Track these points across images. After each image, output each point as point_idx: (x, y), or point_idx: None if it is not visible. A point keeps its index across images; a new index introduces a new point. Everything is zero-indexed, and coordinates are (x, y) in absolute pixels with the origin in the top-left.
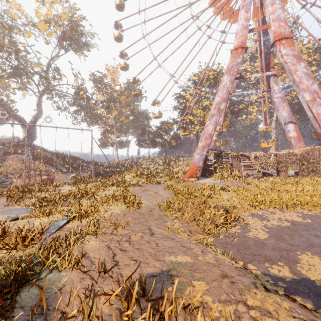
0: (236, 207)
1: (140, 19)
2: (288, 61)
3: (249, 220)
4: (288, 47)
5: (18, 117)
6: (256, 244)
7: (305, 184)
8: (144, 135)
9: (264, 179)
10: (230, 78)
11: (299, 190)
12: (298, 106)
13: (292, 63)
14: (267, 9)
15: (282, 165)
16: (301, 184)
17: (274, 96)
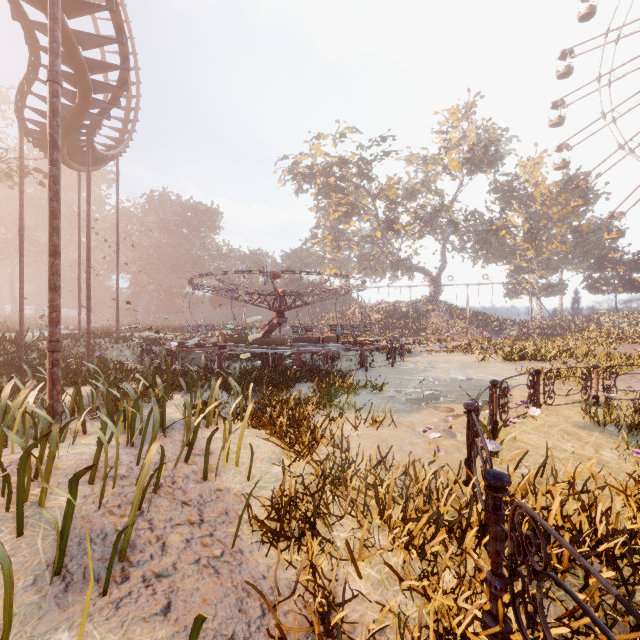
0: None
1: (601, 105)
2: None
3: None
4: None
5: (428, 272)
6: None
7: None
8: (602, 270)
9: None
10: None
11: None
12: None
13: None
14: None
15: None
16: None
17: None
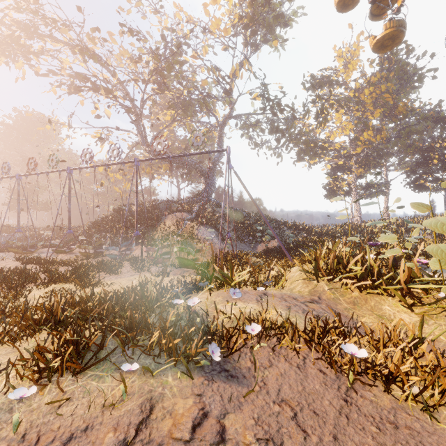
0: None
1: None
2: None
3: None
4: None
5: (194, 164)
6: None
7: None
8: (427, 162)
9: None
10: None
11: None
12: None
13: None
14: None
15: None
16: None
17: None
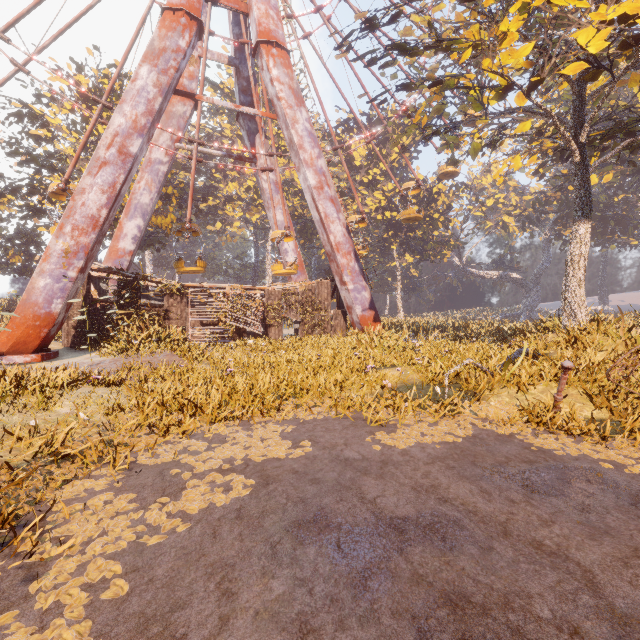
0: (68, 455)
1: None
2: (282, 97)
3: (77, 526)
4: (283, 66)
5: None
6: None
7: (308, 349)
8: None
9: (236, 344)
10: (159, 80)
11: (296, 360)
12: (302, 222)
13: (289, 104)
14: None
15: (274, 314)
16: (302, 348)
17: (263, 177)
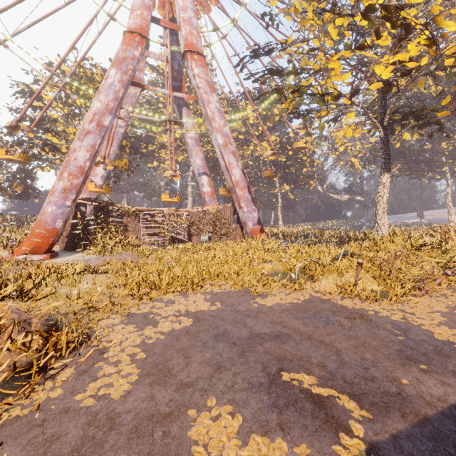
0: (97, 308)
1: None
2: (200, 86)
3: (114, 336)
4: (201, 67)
5: None
6: (86, 438)
7: (218, 250)
8: None
9: (171, 247)
10: (122, 78)
11: (210, 258)
12: (213, 161)
13: (205, 91)
14: (177, 0)
15: (195, 227)
16: (214, 250)
17: (187, 135)
